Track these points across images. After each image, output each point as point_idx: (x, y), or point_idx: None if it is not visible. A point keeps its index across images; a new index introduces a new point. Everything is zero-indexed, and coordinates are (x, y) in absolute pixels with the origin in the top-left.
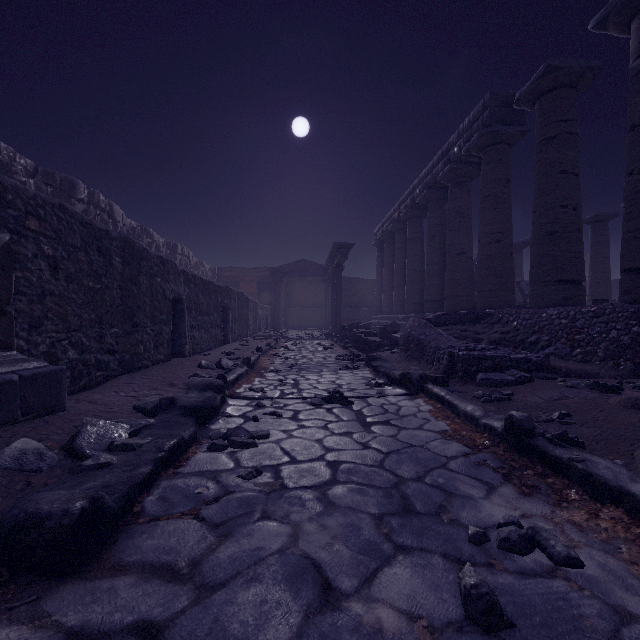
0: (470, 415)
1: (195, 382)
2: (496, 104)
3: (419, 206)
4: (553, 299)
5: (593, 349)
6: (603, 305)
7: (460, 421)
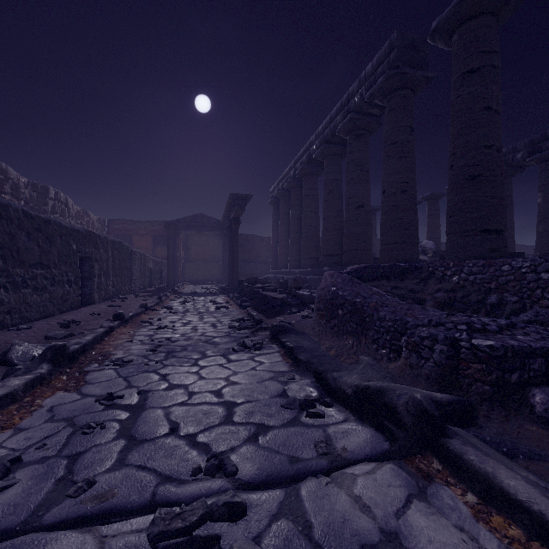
0: None
1: None
2: (403, 45)
3: (315, 163)
4: (478, 251)
5: None
6: None
7: None
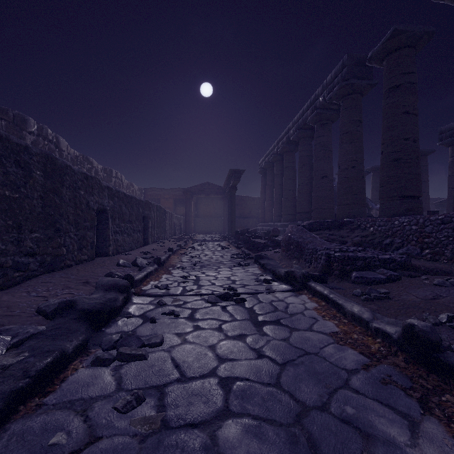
0: (358, 317)
1: (102, 282)
2: (352, 63)
3: (292, 143)
4: (398, 210)
5: (441, 250)
6: (450, 214)
7: (347, 321)
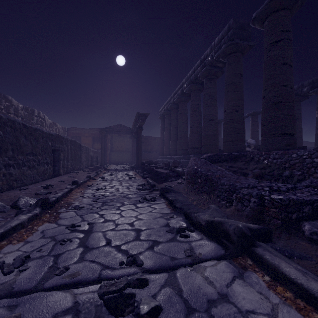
0: None
1: None
2: (236, 27)
3: (185, 95)
4: (279, 145)
5: None
6: None
7: None
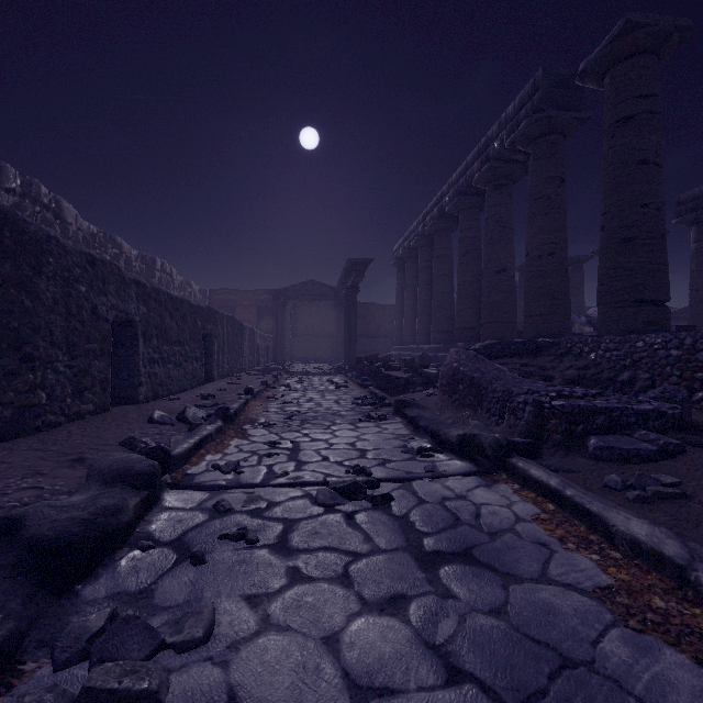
0: (652, 551)
1: (101, 465)
2: (550, 84)
3: (448, 217)
4: (631, 324)
5: None
6: None
7: (621, 556)
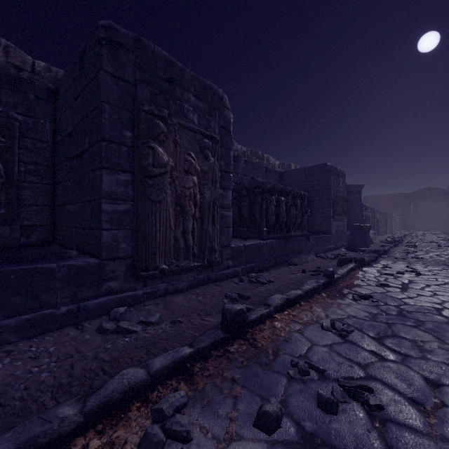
0: None
1: (395, 237)
2: None
3: None
4: None
5: None
6: None
7: None
